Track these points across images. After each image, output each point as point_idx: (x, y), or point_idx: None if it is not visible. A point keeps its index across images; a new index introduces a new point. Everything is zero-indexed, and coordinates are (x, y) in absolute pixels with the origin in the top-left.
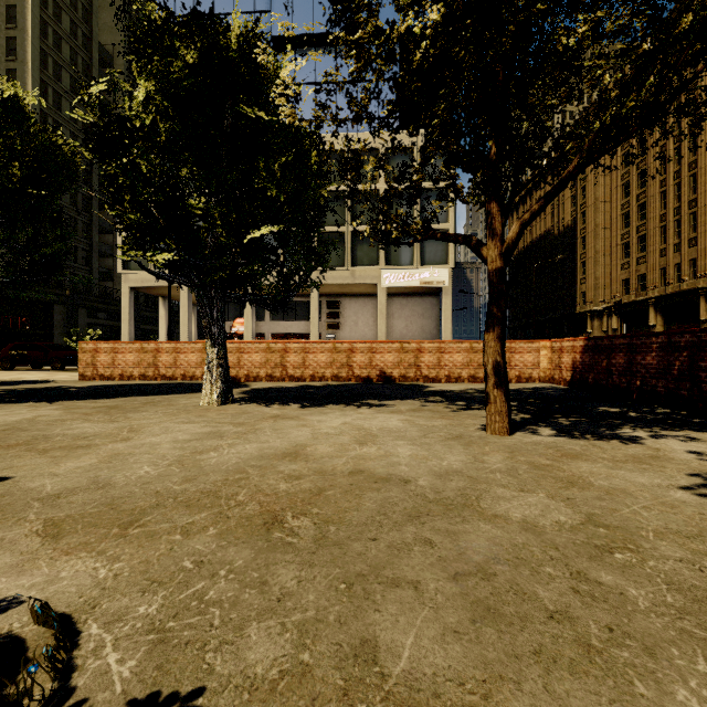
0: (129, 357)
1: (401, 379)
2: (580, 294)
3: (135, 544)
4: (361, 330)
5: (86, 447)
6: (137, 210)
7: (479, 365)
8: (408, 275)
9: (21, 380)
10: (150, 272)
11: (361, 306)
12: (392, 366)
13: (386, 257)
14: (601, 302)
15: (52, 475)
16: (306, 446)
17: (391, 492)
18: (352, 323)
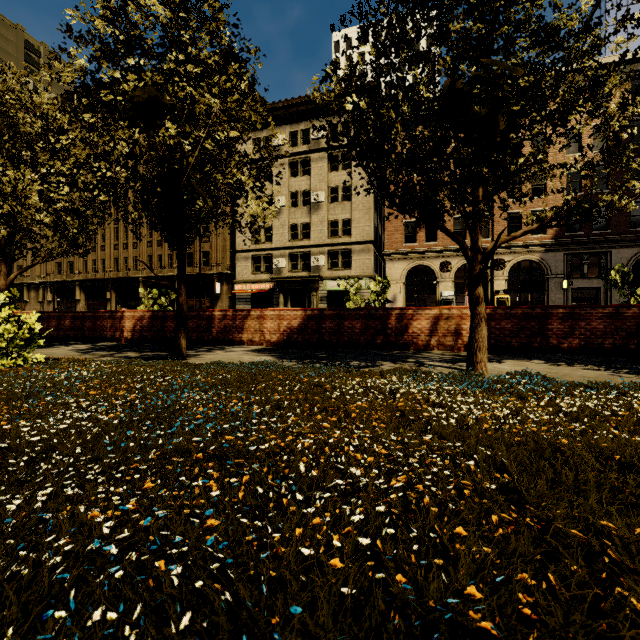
0: None
1: None
2: (17, 266)
3: None
4: None
5: None
6: None
7: None
8: None
9: None
10: None
11: None
12: None
13: None
14: (38, 276)
15: None
16: None
17: None
18: None
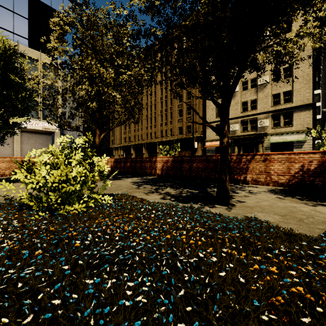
0: None
1: None
2: (111, 140)
3: None
4: None
5: None
6: None
7: None
8: (35, 123)
9: None
10: None
11: None
12: None
13: None
14: (118, 144)
15: None
16: None
17: None
18: None
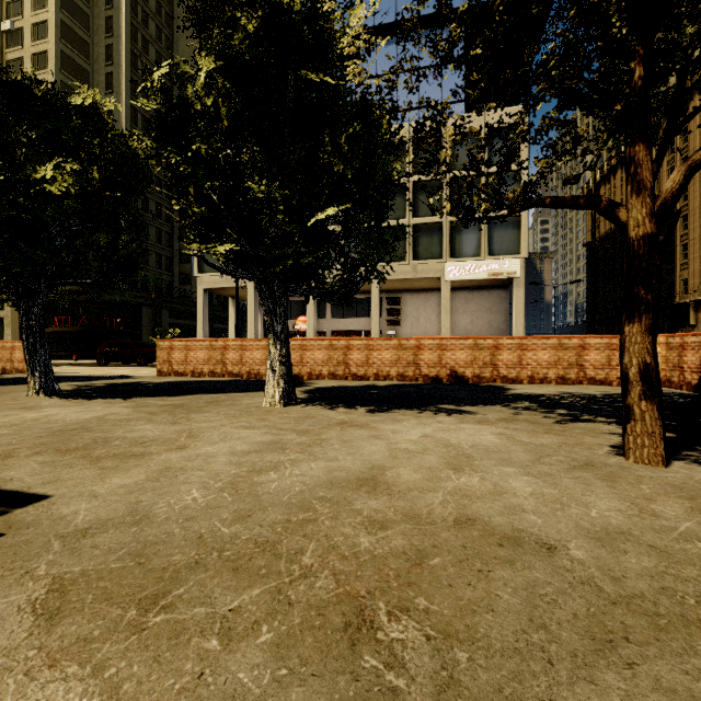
0: (200, 354)
1: (475, 379)
2: (680, 282)
3: (150, 652)
4: (423, 327)
5: (139, 457)
6: (201, 203)
7: (570, 364)
8: (474, 267)
9: (110, 375)
10: (214, 266)
11: (423, 301)
12: (465, 364)
13: (450, 249)
14: None
15: (91, 496)
16: (385, 469)
17: (534, 569)
18: (414, 319)
